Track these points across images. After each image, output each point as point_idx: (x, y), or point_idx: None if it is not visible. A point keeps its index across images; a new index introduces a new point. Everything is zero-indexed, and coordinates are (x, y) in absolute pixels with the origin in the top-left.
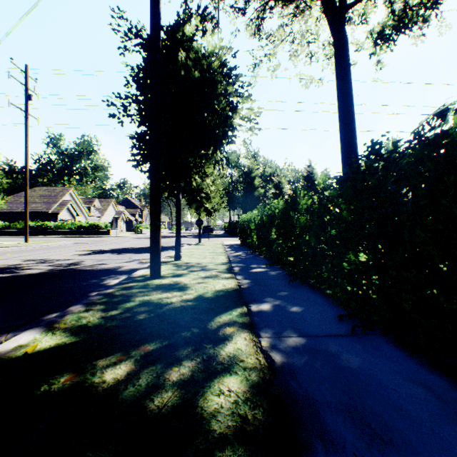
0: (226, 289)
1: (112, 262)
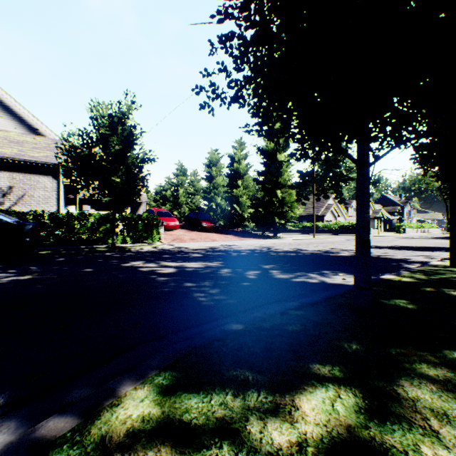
0: None
1: (396, 255)
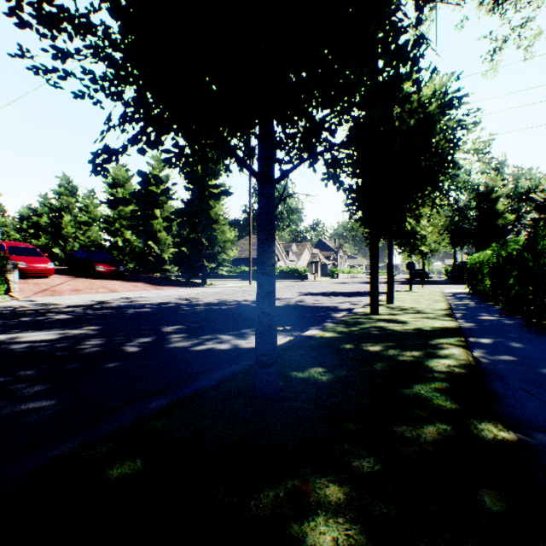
0: (444, 327)
1: (327, 302)
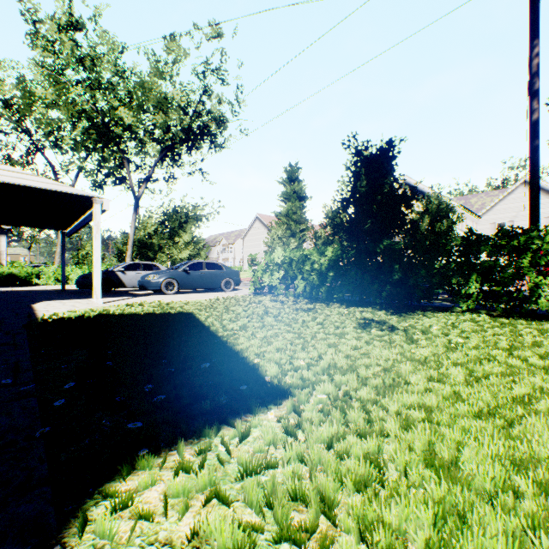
0: None
1: None
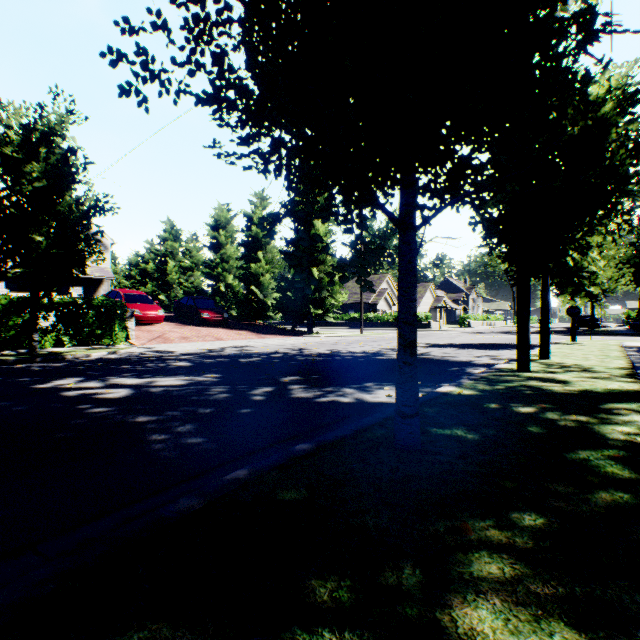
0: (623, 389)
1: (459, 356)
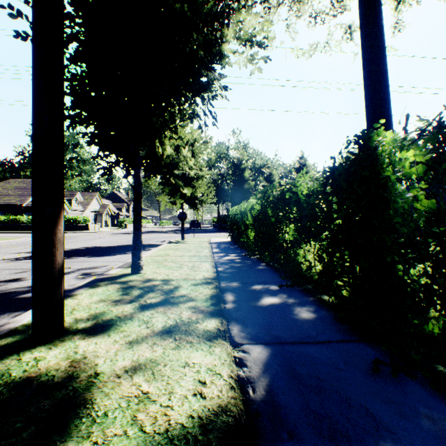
0: (203, 426)
1: None
